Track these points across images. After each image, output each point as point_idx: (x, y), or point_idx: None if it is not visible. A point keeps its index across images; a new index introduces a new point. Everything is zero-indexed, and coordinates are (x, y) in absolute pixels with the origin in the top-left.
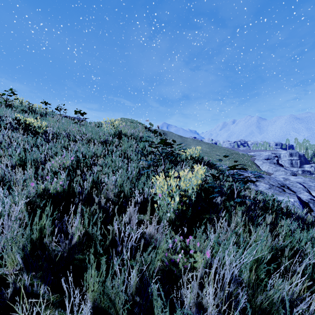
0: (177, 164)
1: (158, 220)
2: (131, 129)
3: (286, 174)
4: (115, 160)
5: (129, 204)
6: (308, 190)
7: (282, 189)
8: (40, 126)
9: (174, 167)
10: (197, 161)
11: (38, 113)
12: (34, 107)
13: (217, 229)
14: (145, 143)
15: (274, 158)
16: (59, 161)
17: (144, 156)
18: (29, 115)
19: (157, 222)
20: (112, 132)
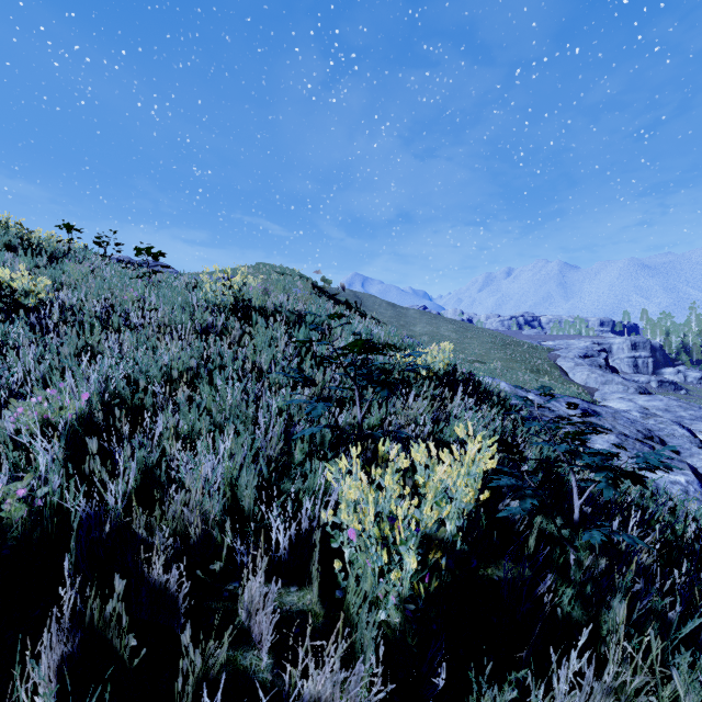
0: (393, 391)
1: (346, 617)
2: (276, 294)
3: (626, 390)
4: (223, 393)
5: (253, 547)
6: (701, 443)
7: (650, 446)
8: (28, 289)
9: (386, 400)
10: (442, 381)
11: (45, 252)
12: (35, 238)
13: (560, 691)
14: (312, 333)
15: (600, 355)
16: (45, 404)
17: (304, 384)
18: (18, 259)
19: (343, 620)
20: (227, 303)
